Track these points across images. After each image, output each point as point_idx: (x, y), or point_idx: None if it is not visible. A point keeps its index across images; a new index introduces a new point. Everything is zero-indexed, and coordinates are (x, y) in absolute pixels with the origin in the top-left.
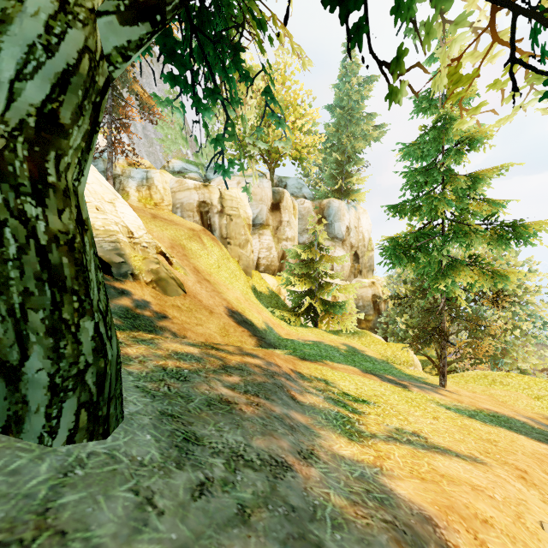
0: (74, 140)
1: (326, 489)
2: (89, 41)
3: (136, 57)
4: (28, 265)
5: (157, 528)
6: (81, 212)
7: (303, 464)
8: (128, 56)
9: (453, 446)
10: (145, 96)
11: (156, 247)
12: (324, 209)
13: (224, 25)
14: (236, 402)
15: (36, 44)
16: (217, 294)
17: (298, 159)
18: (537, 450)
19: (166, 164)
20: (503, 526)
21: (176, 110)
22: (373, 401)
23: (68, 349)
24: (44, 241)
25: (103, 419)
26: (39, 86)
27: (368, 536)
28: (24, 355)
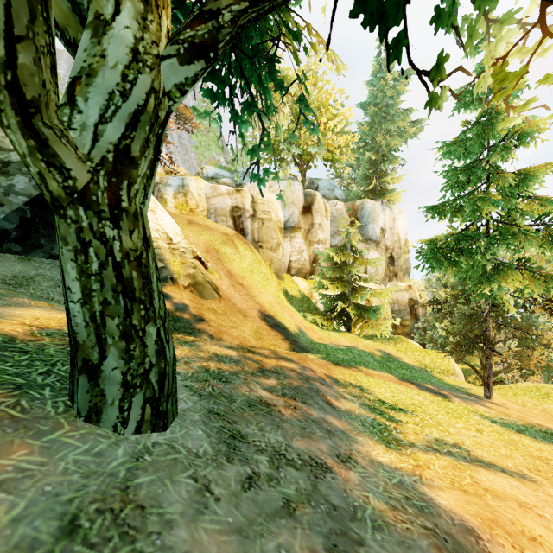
0: (142, 169)
1: (365, 492)
2: (155, 83)
3: None
4: (107, 279)
5: (215, 512)
6: (146, 231)
7: (342, 467)
8: (185, 91)
9: (498, 461)
10: (181, 106)
11: (192, 252)
12: (357, 210)
13: (260, 38)
14: (275, 405)
15: (115, 92)
16: (250, 297)
17: (330, 160)
18: None
19: (200, 171)
20: (552, 546)
21: (214, 122)
22: (411, 410)
23: (136, 351)
24: (119, 258)
25: (163, 413)
26: (116, 127)
27: (408, 540)
28: (103, 356)
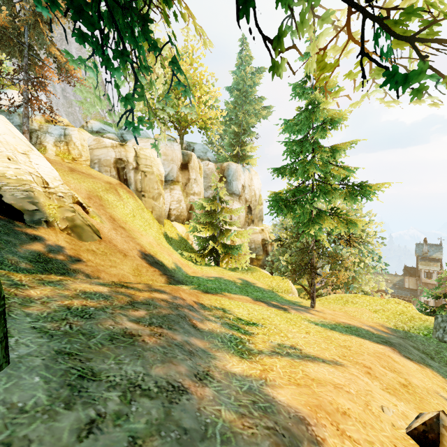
0: None
1: (218, 406)
2: None
3: (45, 13)
4: None
5: None
6: None
7: (198, 385)
8: None
9: (320, 354)
10: (63, 59)
11: (72, 198)
12: (224, 170)
13: None
14: (140, 335)
15: None
16: (132, 239)
17: (203, 128)
18: (376, 350)
19: (85, 124)
20: (356, 414)
21: (89, 69)
22: (261, 323)
23: None
24: None
25: None
26: None
27: (253, 445)
28: None
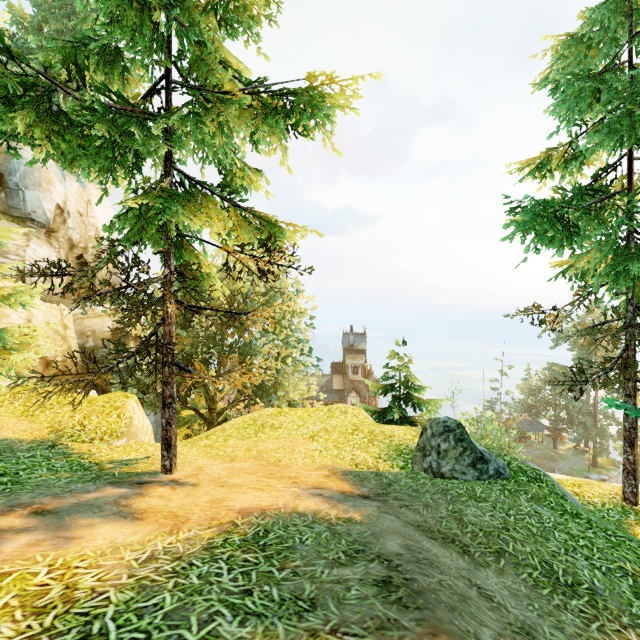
0: None
1: None
2: None
3: None
4: None
5: None
6: None
7: None
8: None
9: None
10: None
11: None
12: None
13: None
14: None
15: None
16: None
17: None
18: None
19: None
20: None
21: None
22: None
23: None
24: None
25: None
26: None
27: None
28: None
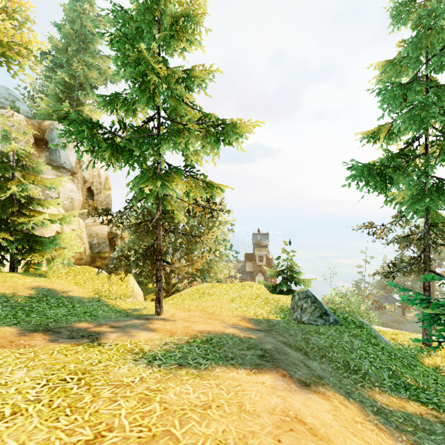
0: None
1: None
2: None
3: None
4: None
5: None
6: None
7: None
8: None
9: None
10: None
11: None
12: (45, 131)
13: None
14: None
15: None
16: None
17: (1, 55)
18: (273, 410)
19: None
20: None
21: None
22: None
23: None
24: None
25: None
26: None
27: None
28: None
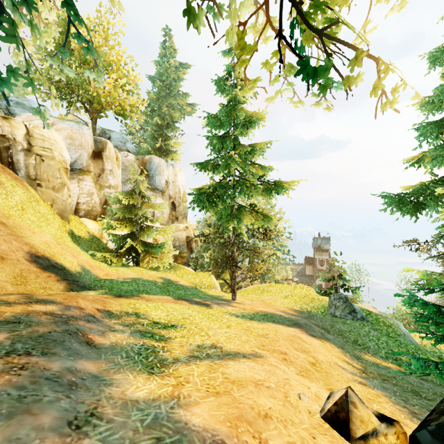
0: None
1: None
2: None
3: None
4: None
5: None
6: None
7: (71, 440)
8: None
9: (241, 348)
10: None
11: None
12: (146, 163)
13: None
14: None
15: None
16: (16, 238)
17: (122, 115)
18: (289, 334)
19: None
20: (278, 413)
21: None
22: (181, 323)
23: None
24: None
25: None
26: None
27: None
28: None
